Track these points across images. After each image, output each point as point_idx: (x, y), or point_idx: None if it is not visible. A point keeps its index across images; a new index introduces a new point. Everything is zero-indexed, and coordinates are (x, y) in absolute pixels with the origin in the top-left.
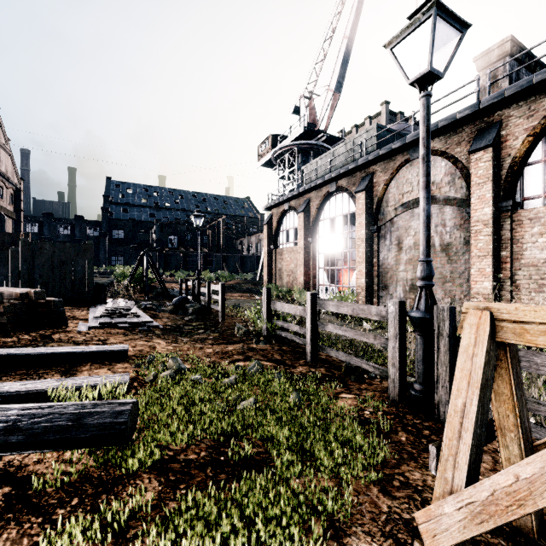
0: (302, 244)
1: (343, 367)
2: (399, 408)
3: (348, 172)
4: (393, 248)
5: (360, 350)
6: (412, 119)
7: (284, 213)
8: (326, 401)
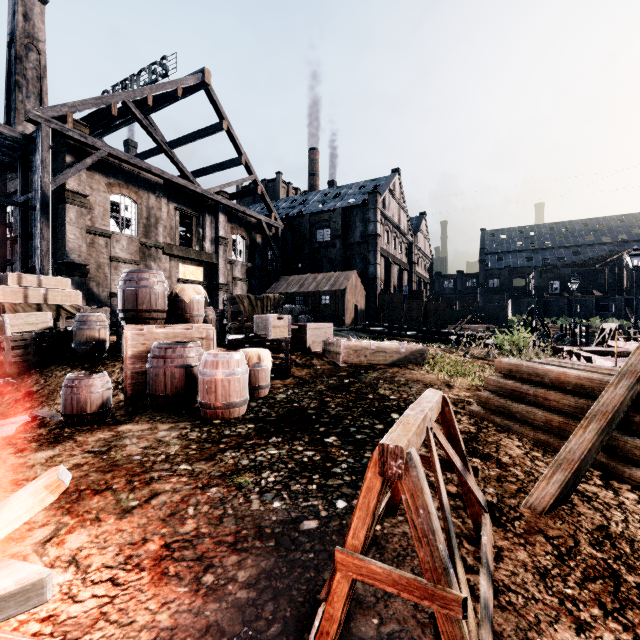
0: None
1: None
2: None
3: None
4: None
5: None
6: None
7: None
8: None
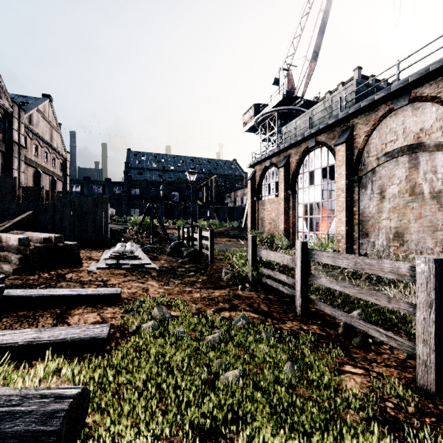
0: (282, 195)
1: (340, 326)
2: (438, 404)
3: (327, 127)
4: (375, 197)
5: (351, 302)
6: (397, 67)
7: (266, 169)
8: (329, 379)
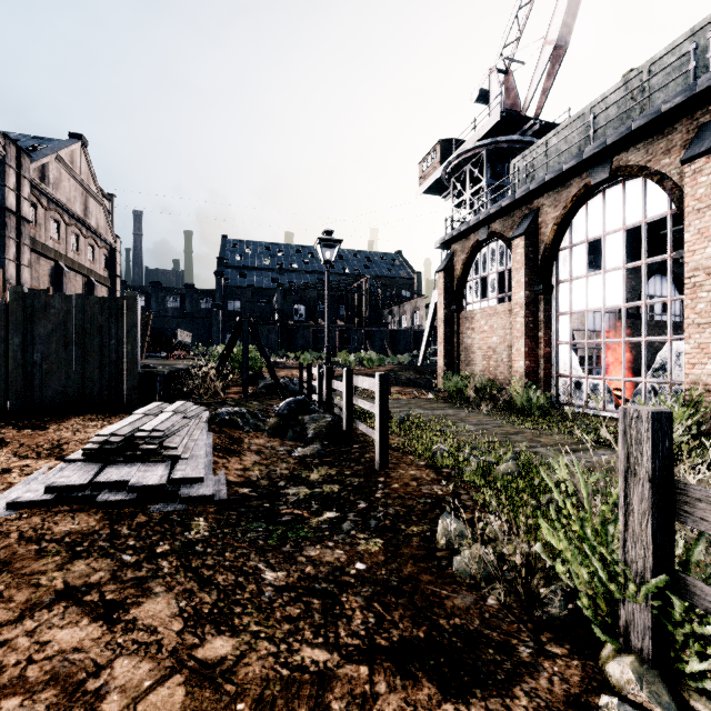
0: (522, 297)
1: None
2: None
3: (653, 125)
4: None
5: None
6: None
7: (477, 248)
8: None
